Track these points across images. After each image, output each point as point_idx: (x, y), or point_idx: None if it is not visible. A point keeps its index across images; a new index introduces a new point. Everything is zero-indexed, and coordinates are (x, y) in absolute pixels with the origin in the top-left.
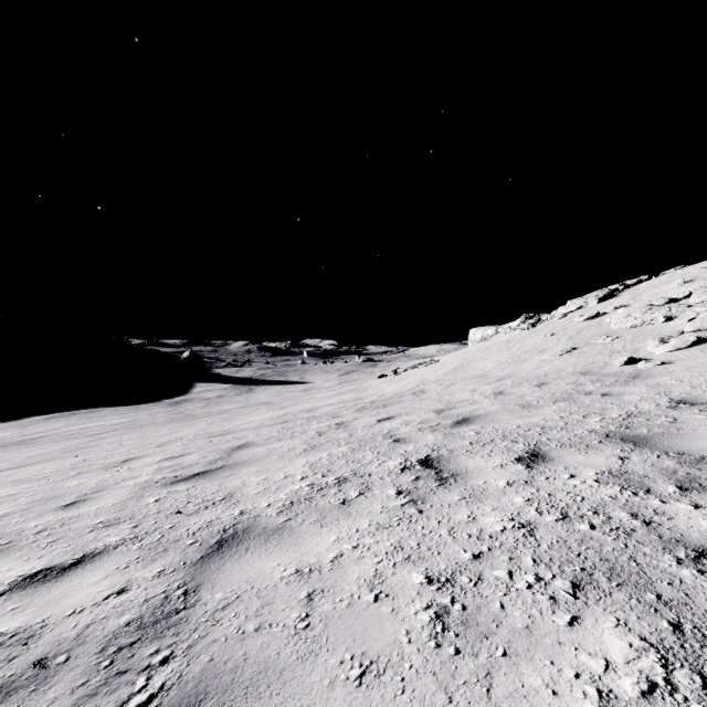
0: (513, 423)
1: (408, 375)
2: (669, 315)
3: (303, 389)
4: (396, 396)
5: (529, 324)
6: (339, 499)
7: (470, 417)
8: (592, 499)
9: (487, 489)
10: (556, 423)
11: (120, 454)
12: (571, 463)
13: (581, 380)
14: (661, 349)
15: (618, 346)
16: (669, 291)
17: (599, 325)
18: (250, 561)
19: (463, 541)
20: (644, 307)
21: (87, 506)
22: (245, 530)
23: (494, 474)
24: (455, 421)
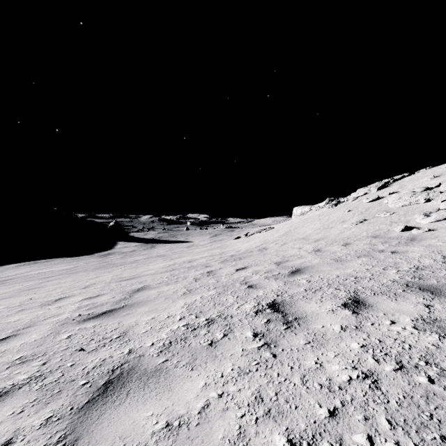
0: (333, 273)
1: (254, 237)
2: (428, 198)
3: (187, 246)
4: (247, 251)
5: (333, 204)
6: (208, 340)
7: (300, 268)
8: (419, 347)
9: (326, 334)
10: (364, 274)
11: (56, 294)
12: (388, 309)
13: (374, 242)
14: (426, 220)
15: (395, 218)
16: (425, 182)
17: (380, 204)
18: (127, 409)
19: (316, 393)
20: (410, 193)
21: (15, 341)
22: (130, 371)
23: (328, 318)
24: (291, 271)
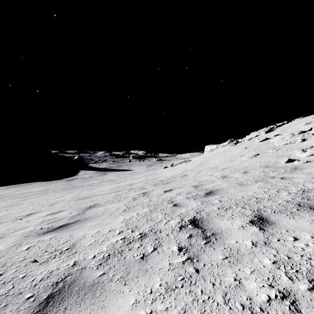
0: (238, 195)
1: (177, 166)
2: (303, 138)
3: (129, 173)
4: (172, 177)
5: (233, 143)
6: (140, 254)
7: (213, 190)
8: None
9: (240, 249)
10: (263, 195)
11: (28, 210)
12: (288, 226)
13: (266, 170)
14: (303, 155)
15: (280, 153)
16: (300, 127)
17: (268, 143)
18: None
19: None
20: (290, 135)
21: None
22: (71, 284)
23: (240, 234)
24: (205, 193)
